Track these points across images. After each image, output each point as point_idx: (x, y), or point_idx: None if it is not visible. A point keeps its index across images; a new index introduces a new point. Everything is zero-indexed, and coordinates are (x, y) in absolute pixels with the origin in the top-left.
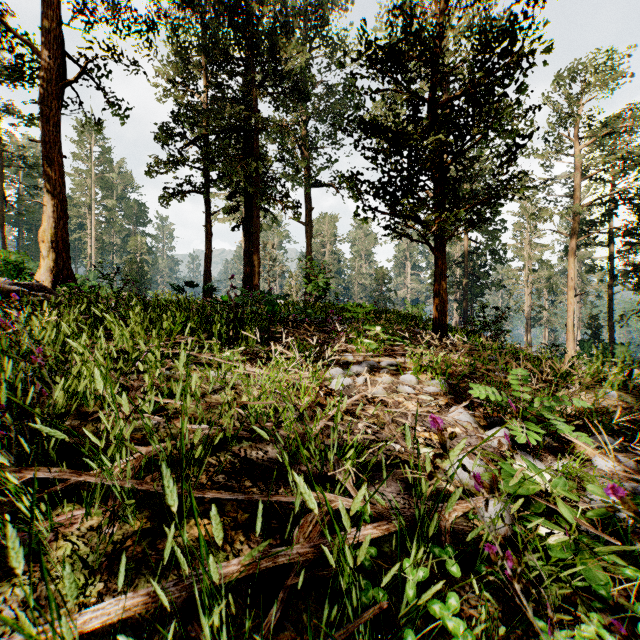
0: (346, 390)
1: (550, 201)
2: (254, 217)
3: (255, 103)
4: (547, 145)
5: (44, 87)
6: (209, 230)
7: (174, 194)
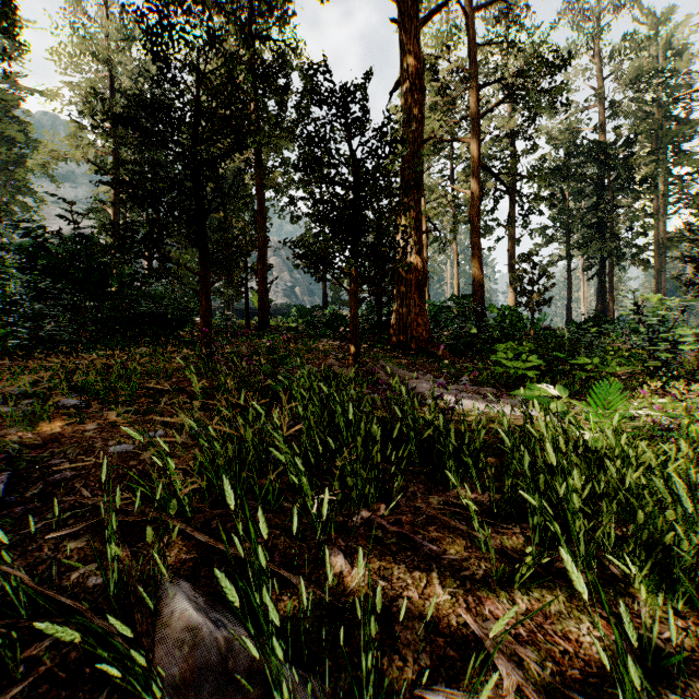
0: None
1: None
2: (609, 272)
3: (610, 199)
4: None
5: (510, 242)
6: (570, 281)
7: (548, 264)
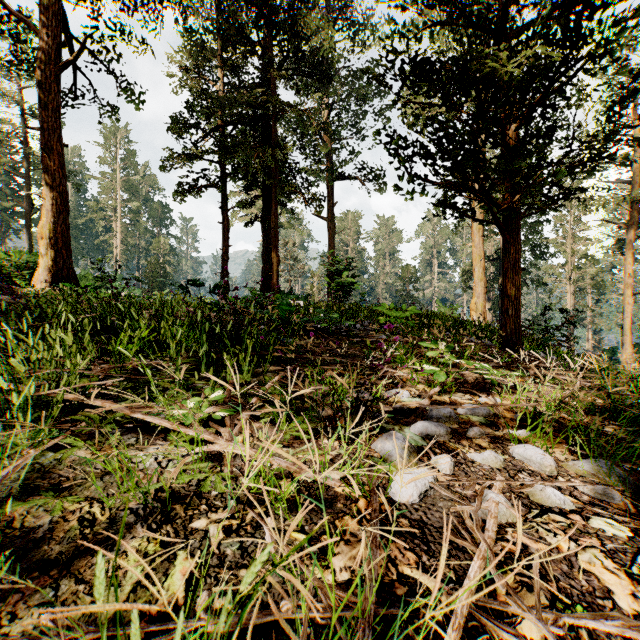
0: (423, 502)
1: (602, 188)
2: (272, 211)
3: (273, 87)
4: (599, 125)
5: (42, 68)
6: (226, 227)
7: (189, 189)
